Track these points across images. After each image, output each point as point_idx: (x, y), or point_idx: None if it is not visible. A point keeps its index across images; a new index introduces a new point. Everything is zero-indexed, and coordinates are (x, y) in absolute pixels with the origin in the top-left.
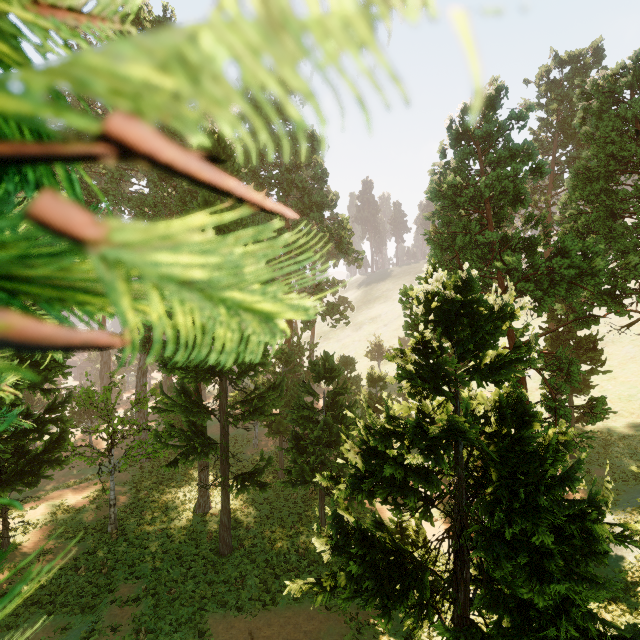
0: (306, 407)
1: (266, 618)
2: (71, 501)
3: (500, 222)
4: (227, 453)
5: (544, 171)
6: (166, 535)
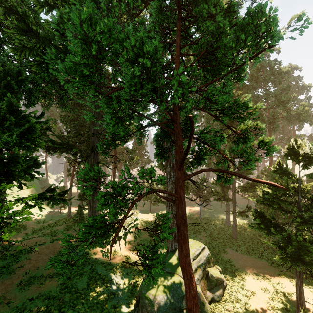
0: None
1: (246, 256)
2: (188, 210)
3: None
4: (235, 203)
5: None
6: (215, 226)
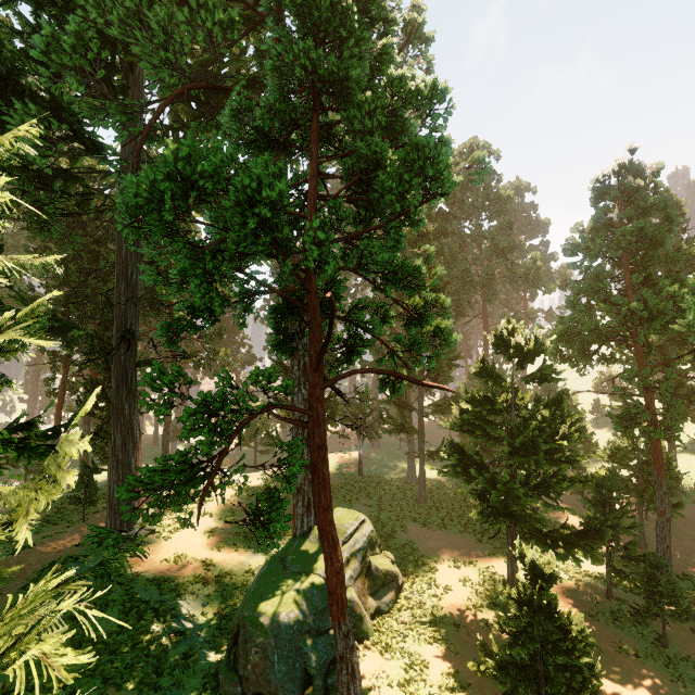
0: None
1: (439, 533)
2: (336, 459)
3: (647, 262)
4: (422, 436)
5: (674, 219)
6: (387, 486)
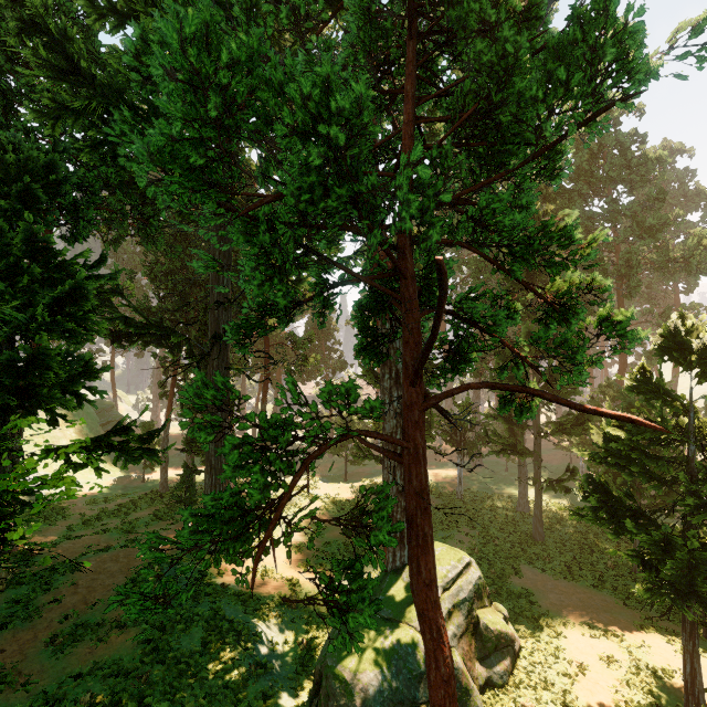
0: None
1: (564, 584)
2: (431, 476)
3: None
4: (539, 460)
5: None
6: (492, 514)
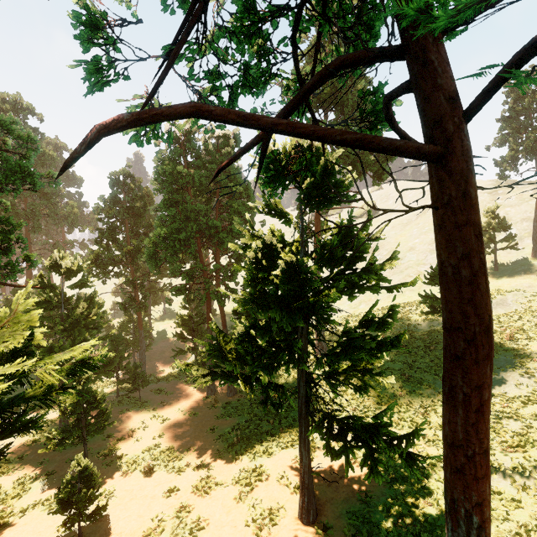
0: None
1: None
2: None
3: (137, 225)
4: None
5: (147, 208)
6: None
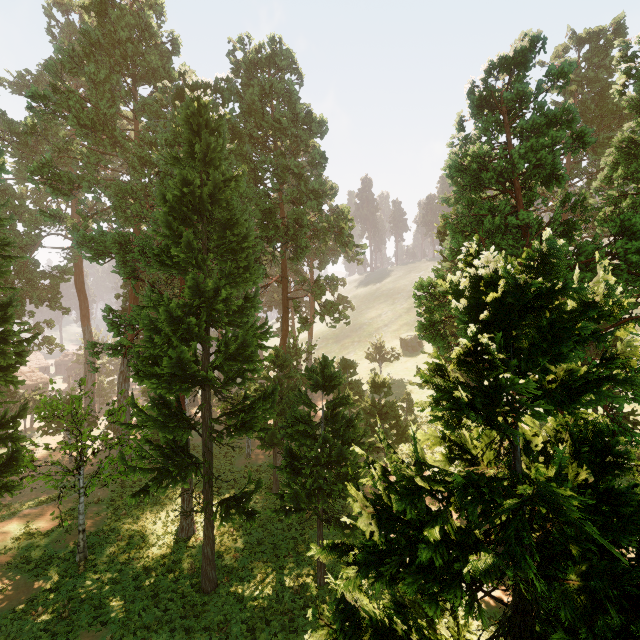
0: (302, 420)
1: None
2: (39, 523)
3: (529, 205)
4: (210, 474)
5: (587, 141)
6: (142, 566)
